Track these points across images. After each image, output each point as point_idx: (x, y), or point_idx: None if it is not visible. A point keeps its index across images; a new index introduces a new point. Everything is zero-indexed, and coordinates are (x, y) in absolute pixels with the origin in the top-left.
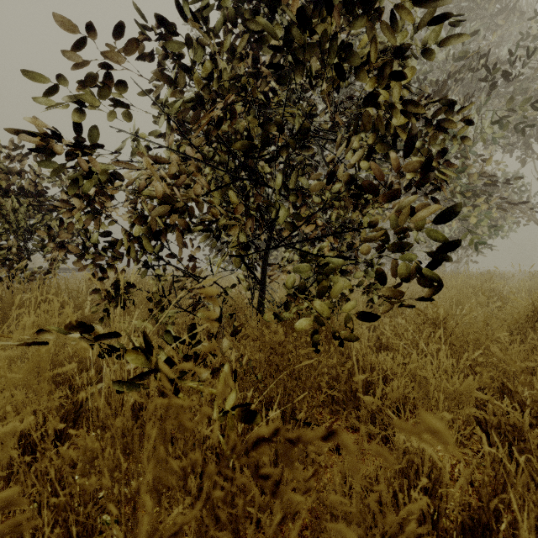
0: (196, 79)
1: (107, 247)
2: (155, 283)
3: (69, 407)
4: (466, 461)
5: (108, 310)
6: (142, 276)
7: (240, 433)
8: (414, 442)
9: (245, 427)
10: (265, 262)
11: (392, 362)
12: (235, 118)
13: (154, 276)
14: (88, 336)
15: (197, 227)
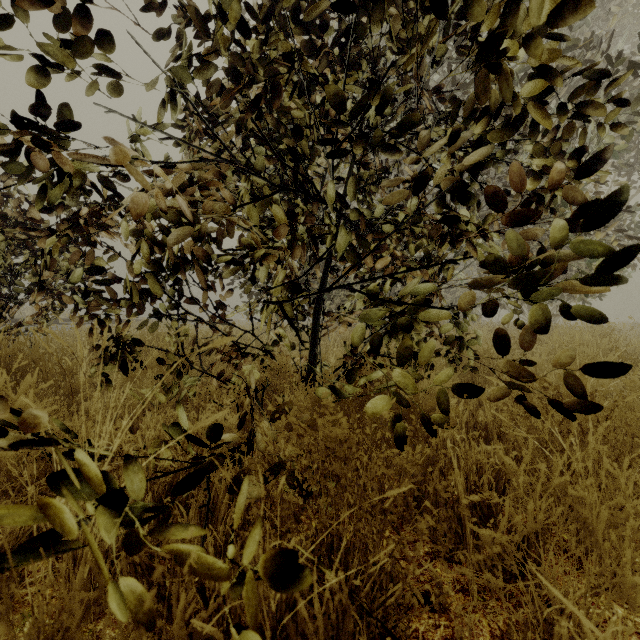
0: (215, 40)
1: (95, 290)
2: (174, 339)
3: (8, 538)
4: (638, 627)
5: (105, 376)
6: (152, 330)
7: (274, 609)
8: (591, 638)
9: (281, 600)
10: (317, 311)
11: (514, 466)
12: (274, 99)
13: (169, 329)
14: (11, 437)
15: (220, 260)
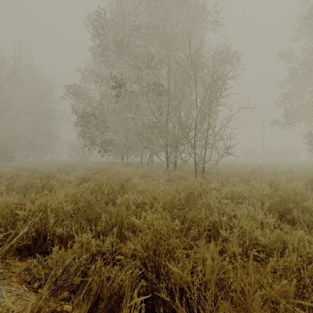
0: None
1: None
2: None
3: None
4: None
5: None
6: None
7: None
8: None
9: None
10: None
11: None
12: None
13: None
14: None
15: None
